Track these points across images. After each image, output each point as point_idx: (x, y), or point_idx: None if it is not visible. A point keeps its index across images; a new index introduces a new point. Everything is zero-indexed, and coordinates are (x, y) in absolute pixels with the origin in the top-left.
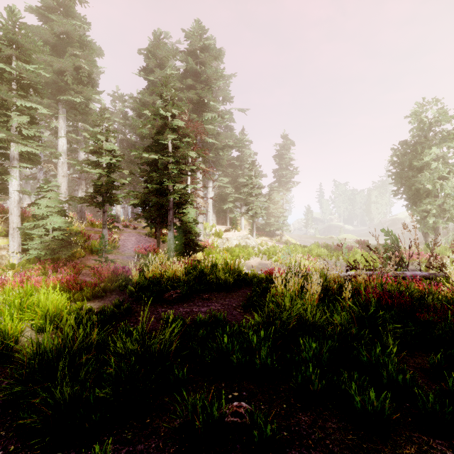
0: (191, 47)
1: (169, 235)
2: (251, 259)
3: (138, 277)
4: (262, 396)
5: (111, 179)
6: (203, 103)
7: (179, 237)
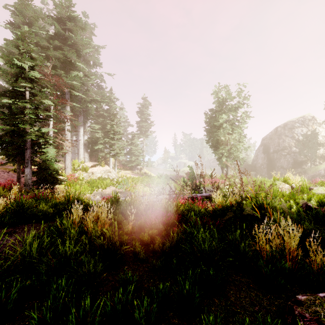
0: (59, 14)
1: (26, 171)
2: (108, 188)
3: None
4: None
5: None
6: (70, 63)
7: (38, 173)
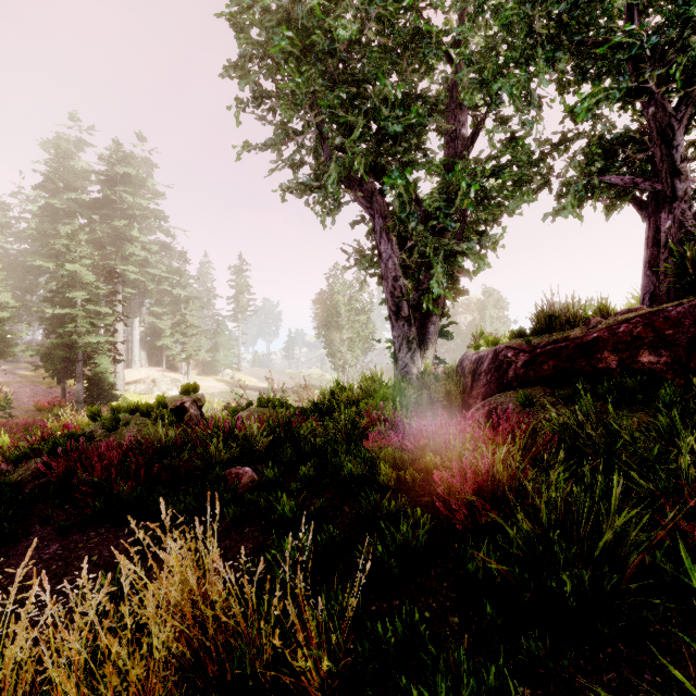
0: (107, 171)
1: (79, 387)
2: None
3: (53, 425)
4: None
5: (4, 332)
6: (124, 238)
7: (90, 388)
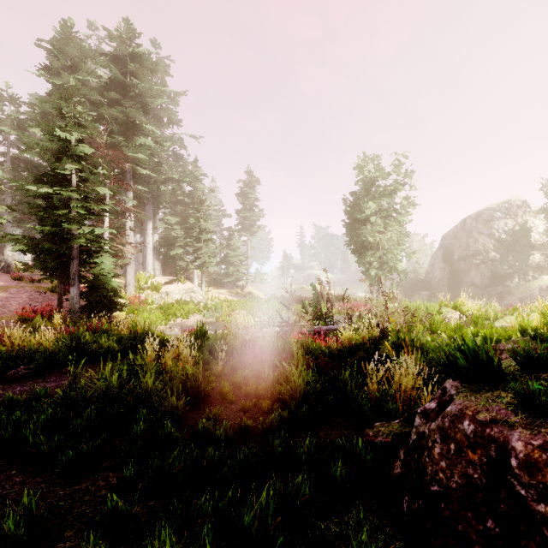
0: (117, 51)
1: (73, 292)
2: (191, 317)
3: None
4: (2, 467)
5: None
6: (134, 125)
7: (88, 294)
